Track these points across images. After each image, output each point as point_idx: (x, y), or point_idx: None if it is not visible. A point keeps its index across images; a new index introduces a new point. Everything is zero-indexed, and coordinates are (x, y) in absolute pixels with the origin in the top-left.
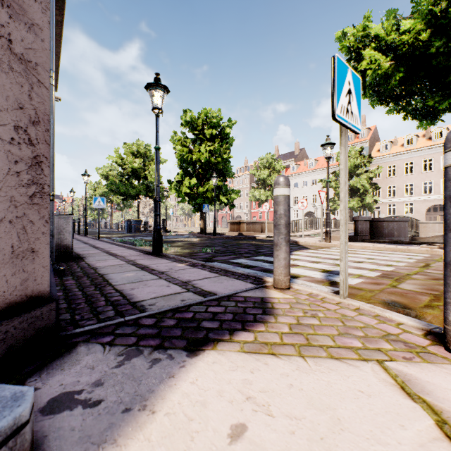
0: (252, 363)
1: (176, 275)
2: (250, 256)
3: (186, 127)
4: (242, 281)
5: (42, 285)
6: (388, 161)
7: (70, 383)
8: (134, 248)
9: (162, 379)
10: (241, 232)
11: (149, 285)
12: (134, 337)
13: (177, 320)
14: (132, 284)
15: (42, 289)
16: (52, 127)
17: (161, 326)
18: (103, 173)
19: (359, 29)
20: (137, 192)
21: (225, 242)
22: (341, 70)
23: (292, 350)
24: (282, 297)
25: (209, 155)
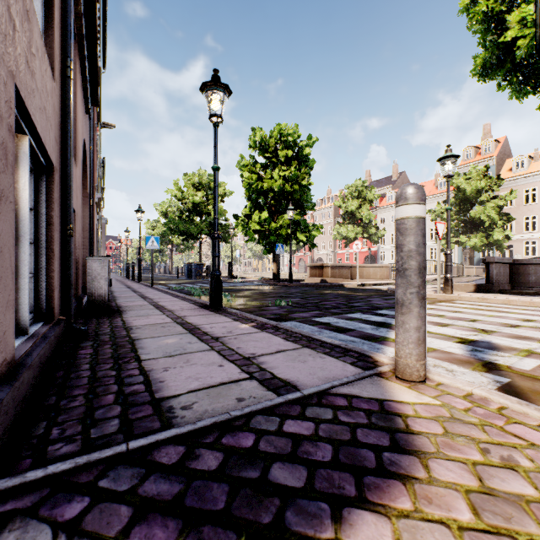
0: None
1: (235, 343)
2: (341, 313)
3: (255, 149)
4: (338, 360)
5: None
6: (525, 182)
7: None
8: (188, 299)
9: None
10: (324, 278)
11: (192, 361)
12: (127, 506)
13: (223, 455)
14: (168, 359)
15: None
16: (69, 135)
17: (189, 473)
18: (162, 209)
19: None
20: (199, 231)
21: (304, 291)
22: None
23: None
24: (419, 400)
25: (284, 182)
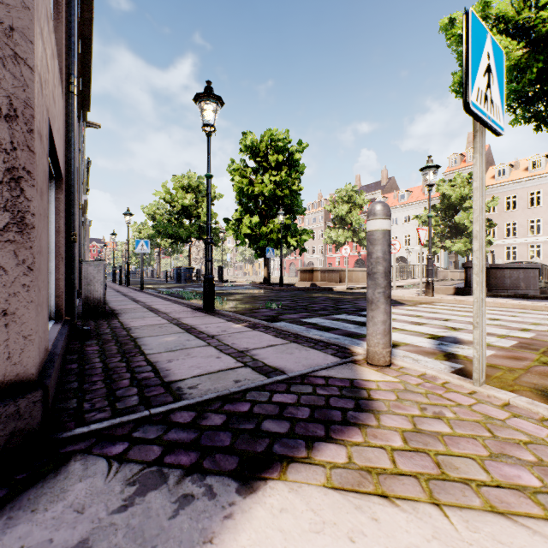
0: (349, 515)
1: (230, 340)
2: (328, 314)
3: (246, 153)
4: (320, 352)
5: (22, 364)
6: (506, 190)
7: (36, 545)
8: (181, 302)
9: (191, 546)
10: (314, 282)
11: (192, 354)
12: (158, 446)
13: (226, 416)
14: (170, 353)
15: (22, 371)
16: (73, 147)
17: (201, 427)
18: (149, 211)
19: (476, 11)
20: (188, 234)
21: (294, 294)
22: (477, 34)
23: (416, 489)
24: (382, 379)
25: (274, 187)
